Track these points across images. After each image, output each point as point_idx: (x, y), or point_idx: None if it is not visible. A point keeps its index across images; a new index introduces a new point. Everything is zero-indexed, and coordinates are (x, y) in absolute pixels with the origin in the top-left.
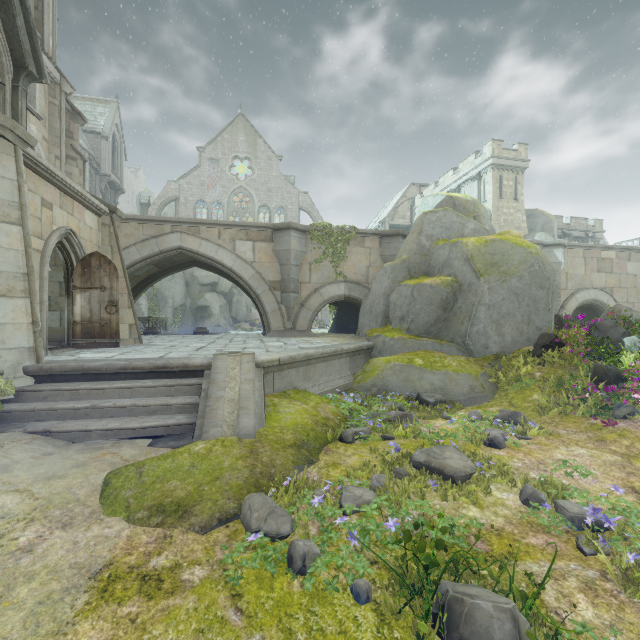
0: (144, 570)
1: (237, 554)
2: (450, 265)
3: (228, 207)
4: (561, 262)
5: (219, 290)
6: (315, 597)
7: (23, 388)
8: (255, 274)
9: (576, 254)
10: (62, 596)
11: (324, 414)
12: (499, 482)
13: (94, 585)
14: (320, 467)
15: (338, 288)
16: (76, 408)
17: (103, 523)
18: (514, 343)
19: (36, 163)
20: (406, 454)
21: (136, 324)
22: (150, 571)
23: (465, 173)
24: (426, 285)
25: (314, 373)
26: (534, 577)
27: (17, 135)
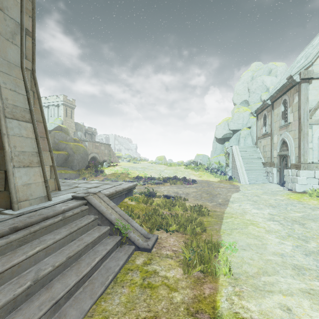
0: None
1: None
2: (66, 149)
3: None
4: (87, 146)
5: None
6: None
7: None
8: None
9: (90, 143)
10: None
11: None
12: None
13: None
14: None
15: None
16: None
17: None
18: (81, 167)
19: None
20: None
21: None
22: None
23: (52, 102)
24: (61, 154)
25: None
26: None
27: None
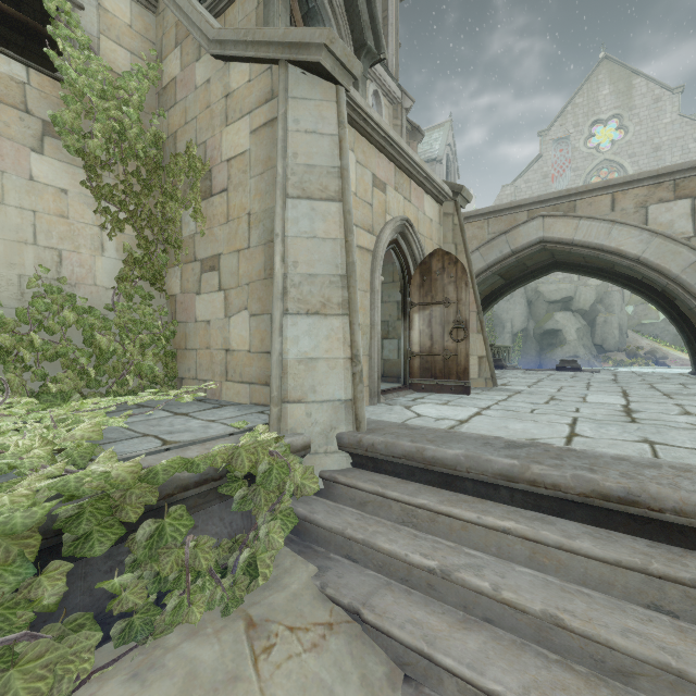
0: None
1: None
2: None
3: None
4: None
5: (574, 307)
6: None
7: (334, 475)
8: None
9: None
10: None
11: None
12: None
13: None
14: None
15: None
16: (409, 561)
17: None
18: None
19: (364, 119)
20: None
21: (487, 356)
22: None
23: None
24: None
25: None
26: None
27: (336, 59)
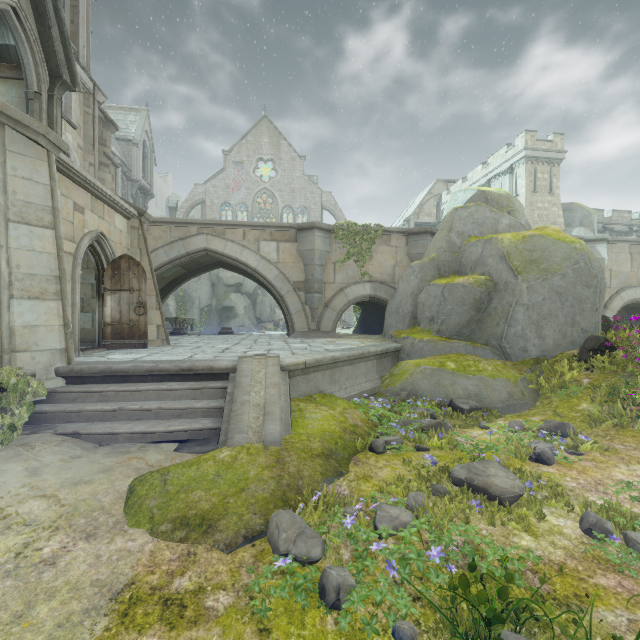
0: (166, 592)
1: (264, 581)
2: (484, 263)
3: (252, 209)
4: (604, 258)
5: (244, 291)
6: (352, 639)
7: (55, 389)
8: (279, 275)
9: (621, 249)
10: (82, 619)
11: (352, 421)
12: (553, 505)
13: (115, 607)
14: (350, 480)
15: (363, 288)
16: (104, 410)
17: (126, 535)
18: (556, 346)
19: (68, 168)
20: (443, 468)
21: (163, 325)
22: (172, 594)
23: (495, 167)
24: (458, 284)
25: (340, 376)
26: (611, 630)
27: (50, 140)
